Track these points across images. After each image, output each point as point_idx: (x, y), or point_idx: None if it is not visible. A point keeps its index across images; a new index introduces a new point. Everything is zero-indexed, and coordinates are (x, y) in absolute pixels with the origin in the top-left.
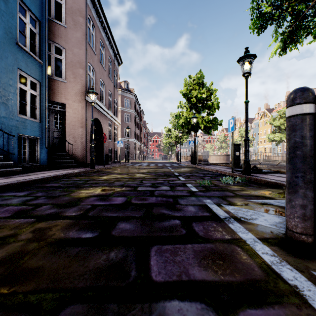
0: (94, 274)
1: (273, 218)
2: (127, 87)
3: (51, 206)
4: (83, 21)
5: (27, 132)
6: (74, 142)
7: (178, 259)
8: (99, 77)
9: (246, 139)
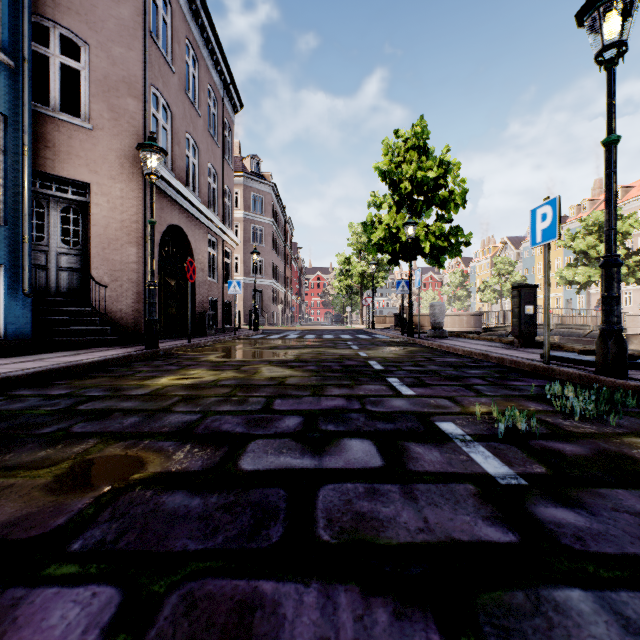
0: None
1: None
2: (256, 168)
3: None
4: None
5: None
6: (114, 282)
7: None
8: (183, 128)
9: (610, 261)
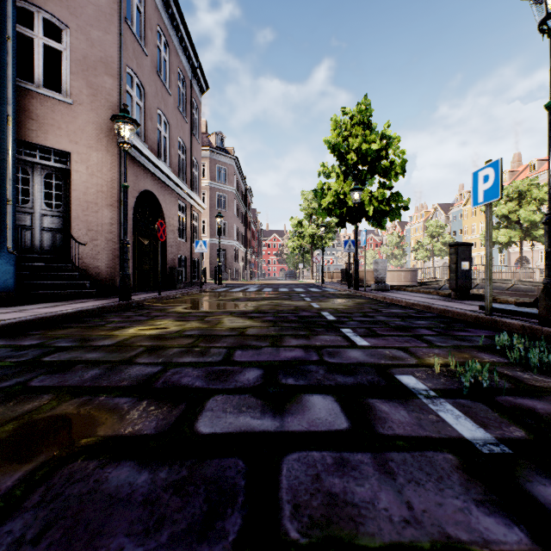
0: None
1: None
2: (220, 143)
3: None
4: None
5: None
6: (92, 241)
7: None
8: (155, 105)
9: None
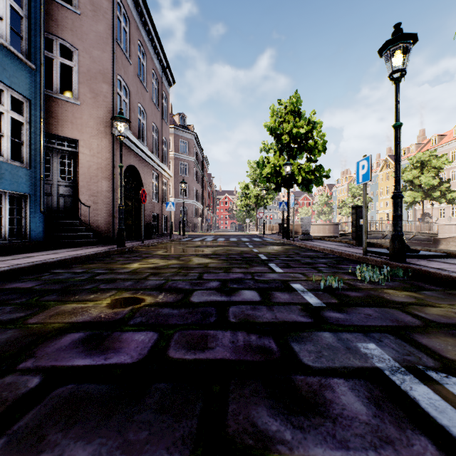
0: None
1: None
2: (183, 122)
3: None
4: (109, 7)
5: (4, 185)
6: (94, 204)
7: None
8: (137, 100)
9: (396, 195)
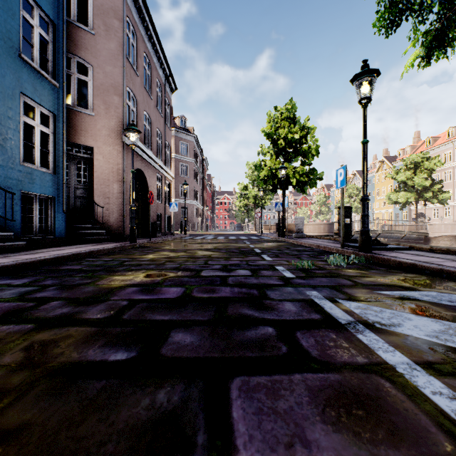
0: (125, 442)
1: (428, 324)
2: (183, 124)
3: (64, 302)
4: (119, 26)
5: (36, 189)
6: (106, 205)
7: (283, 406)
8: (143, 108)
9: (364, 198)
